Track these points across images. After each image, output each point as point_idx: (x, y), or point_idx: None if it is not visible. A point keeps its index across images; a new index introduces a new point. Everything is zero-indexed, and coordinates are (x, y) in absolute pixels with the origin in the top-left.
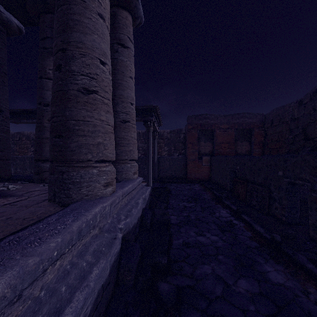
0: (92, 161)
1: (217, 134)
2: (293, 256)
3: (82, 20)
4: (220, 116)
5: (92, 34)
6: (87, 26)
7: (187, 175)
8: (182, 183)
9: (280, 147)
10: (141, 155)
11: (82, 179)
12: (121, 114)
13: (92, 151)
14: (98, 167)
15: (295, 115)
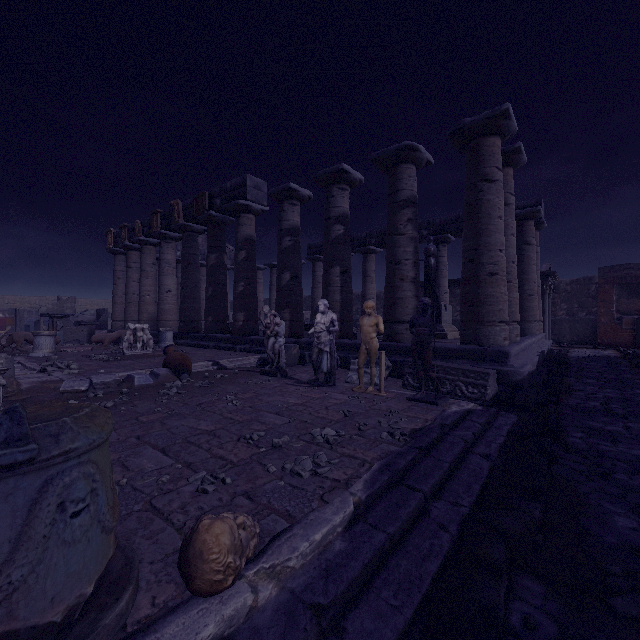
0: (532, 321)
1: None
2: (639, 365)
3: (528, 270)
4: None
5: (532, 274)
6: (530, 271)
7: (597, 341)
8: (587, 349)
9: None
10: None
11: (529, 327)
12: None
13: (532, 317)
14: (534, 323)
15: None
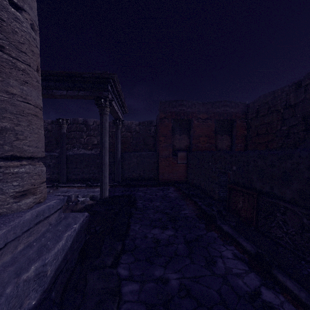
0: None
1: (194, 125)
2: None
3: None
4: (198, 104)
5: None
6: None
7: (159, 176)
8: (152, 186)
9: (269, 141)
10: None
11: None
12: None
13: None
14: None
15: (292, 100)
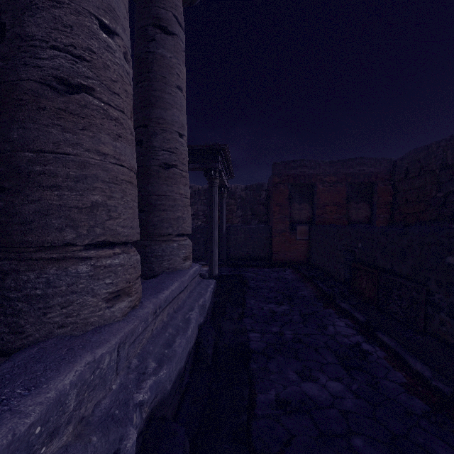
0: (76, 245)
1: (319, 191)
2: None
3: None
4: (323, 163)
5: None
6: None
7: (273, 255)
8: (264, 267)
9: (421, 212)
10: (202, 223)
11: (51, 288)
12: (160, 152)
13: (76, 224)
14: (93, 259)
15: (449, 159)
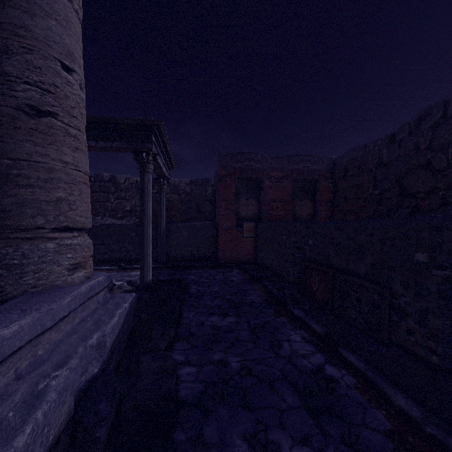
0: None
1: (266, 186)
2: None
3: None
4: (270, 158)
5: None
6: None
7: (219, 254)
8: (209, 268)
9: (359, 209)
10: None
11: None
12: (20, 85)
13: None
14: None
15: (385, 158)
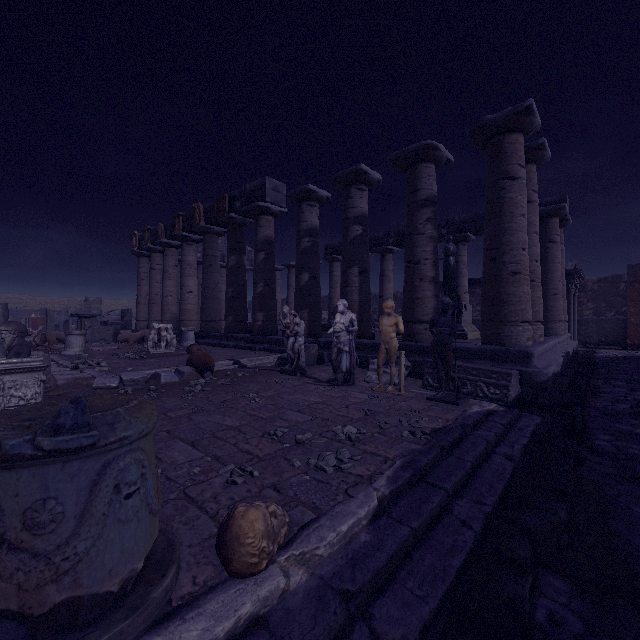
0: (557, 321)
1: None
2: None
3: (552, 268)
4: None
5: (556, 272)
6: (554, 270)
7: (627, 341)
8: (616, 350)
9: None
10: None
11: (553, 327)
12: None
13: (557, 317)
14: (559, 323)
15: None
